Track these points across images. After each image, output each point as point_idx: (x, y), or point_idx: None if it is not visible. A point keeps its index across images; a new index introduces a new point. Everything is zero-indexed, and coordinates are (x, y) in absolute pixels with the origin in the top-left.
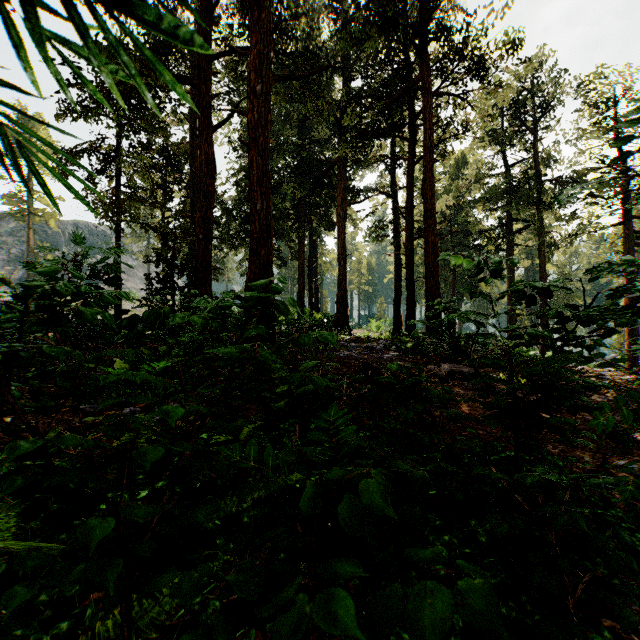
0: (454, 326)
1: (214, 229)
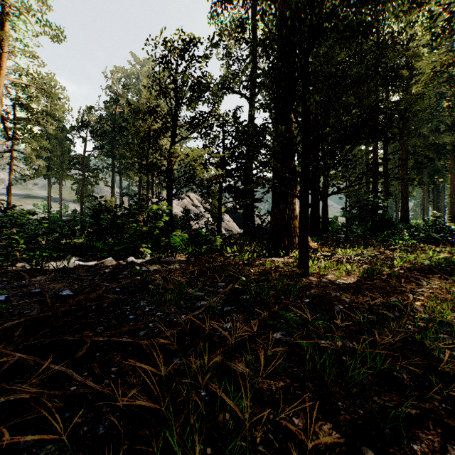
0: None
1: None
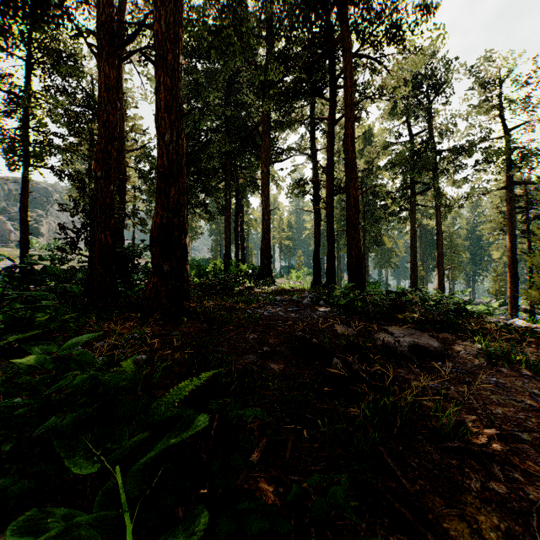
0: (364, 276)
1: (142, 183)
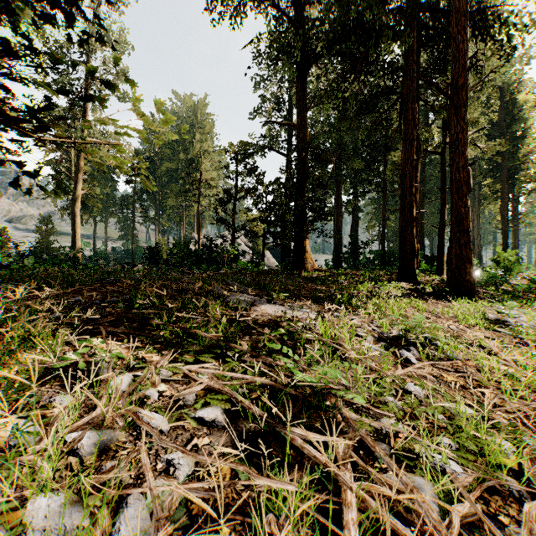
0: None
1: None
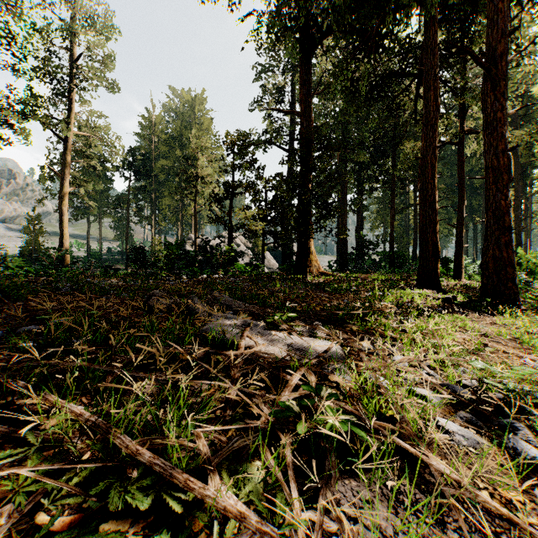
0: None
1: None
